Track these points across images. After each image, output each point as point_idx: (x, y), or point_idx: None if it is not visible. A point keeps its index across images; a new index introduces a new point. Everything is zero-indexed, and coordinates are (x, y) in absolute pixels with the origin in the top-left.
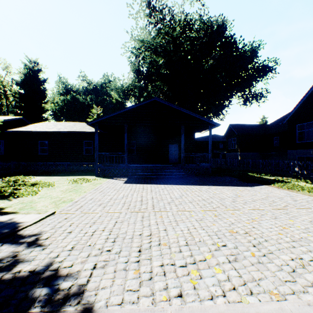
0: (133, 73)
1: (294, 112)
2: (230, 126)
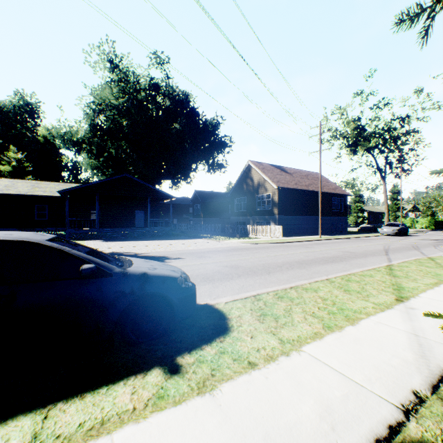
0: (90, 126)
1: (233, 189)
2: (196, 192)
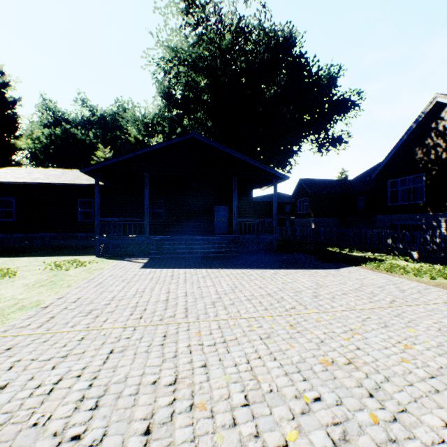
0: (161, 97)
1: (385, 164)
2: (301, 181)
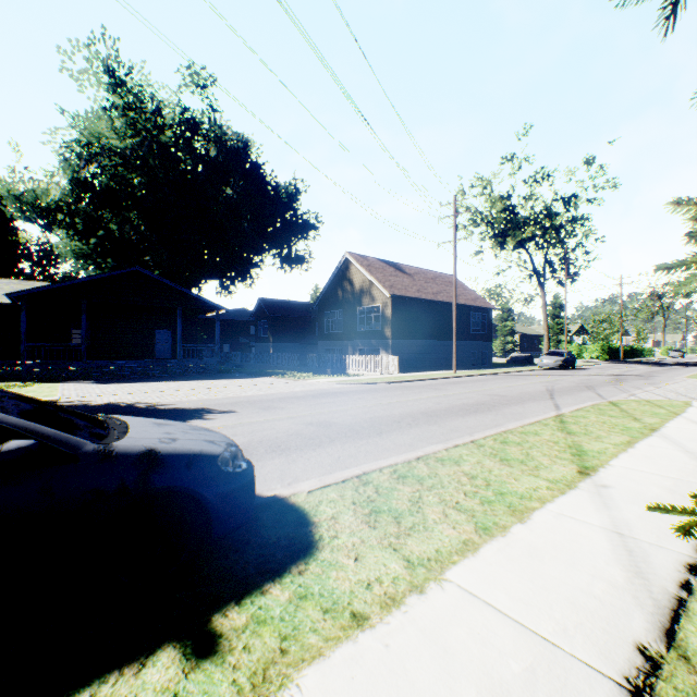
0: (71, 181)
1: (322, 297)
2: (261, 301)
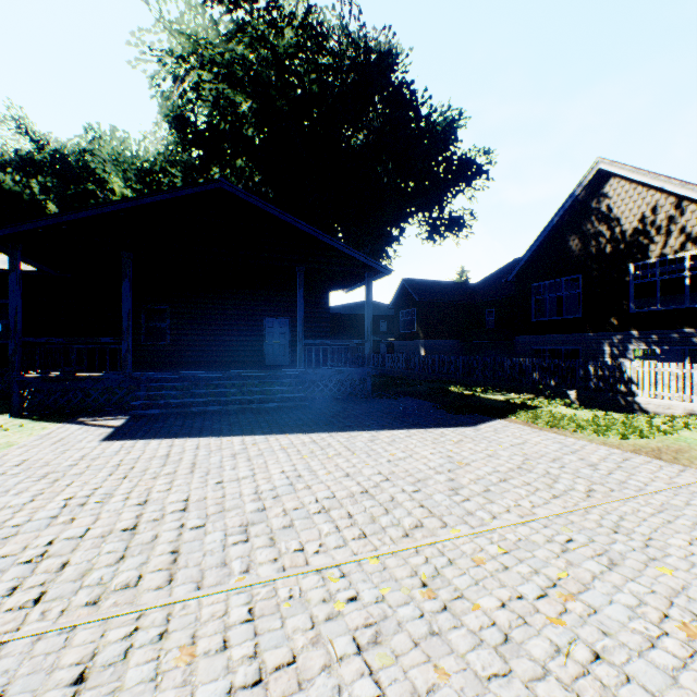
0: (169, 123)
1: (528, 259)
2: (404, 283)
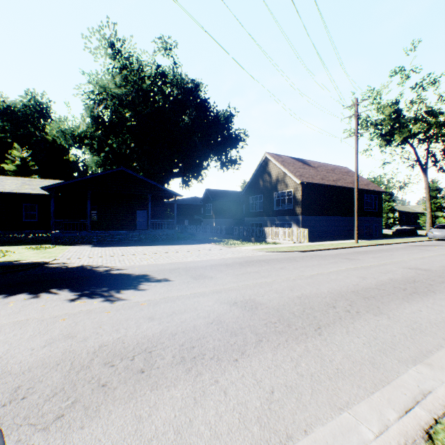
0: (90, 118)
1: (248, 186)
2: (207, 191)
